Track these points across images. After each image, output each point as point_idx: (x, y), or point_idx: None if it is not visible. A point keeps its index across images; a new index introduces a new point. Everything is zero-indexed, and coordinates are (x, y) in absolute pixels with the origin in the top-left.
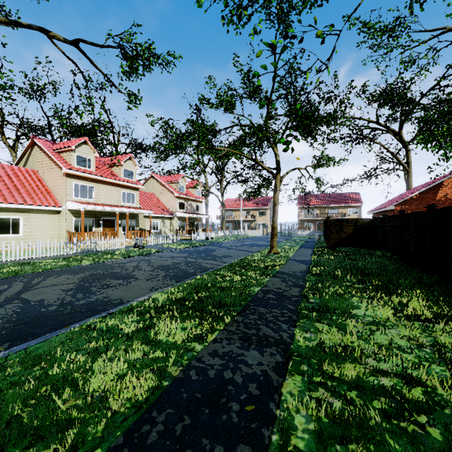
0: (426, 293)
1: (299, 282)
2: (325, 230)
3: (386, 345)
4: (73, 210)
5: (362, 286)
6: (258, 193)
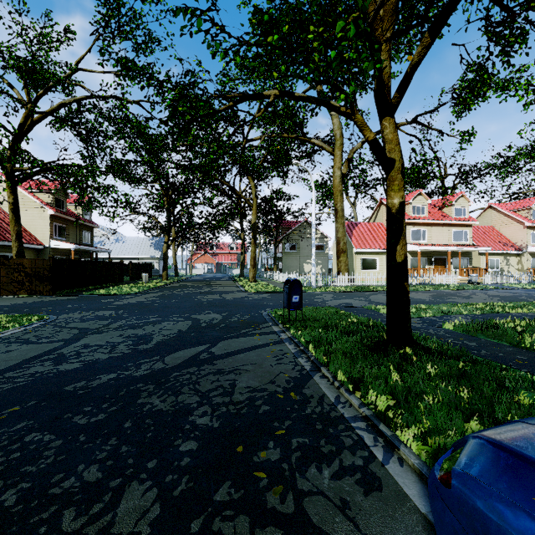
0: None
1: None
2: None
3: None
4: (410, 251)
5: None
6: None
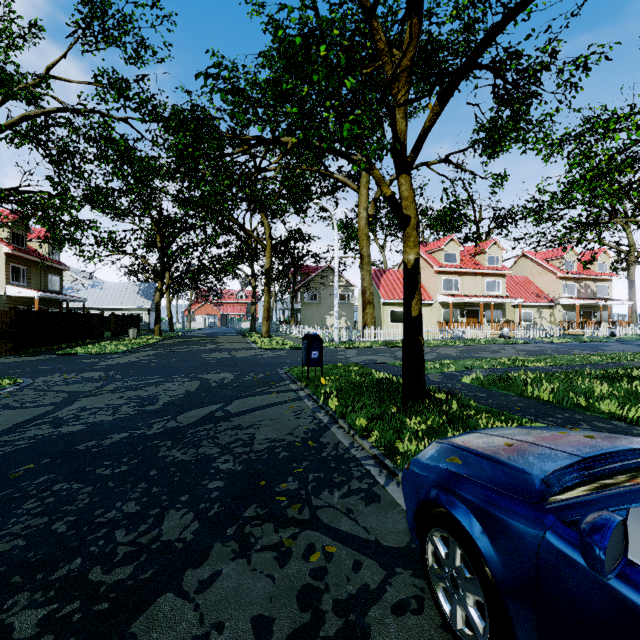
0: None
1: None
2: None
3: None
4: (441, 303)
5: None
6: None
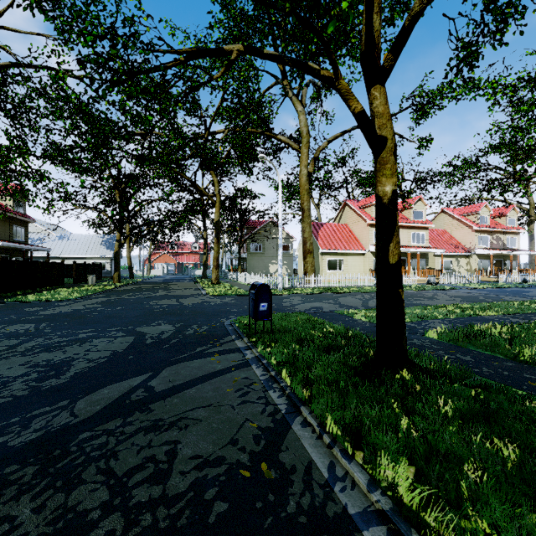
0: None
1: None
2: None
3: None
4: (373, 252)
5: None
6: None
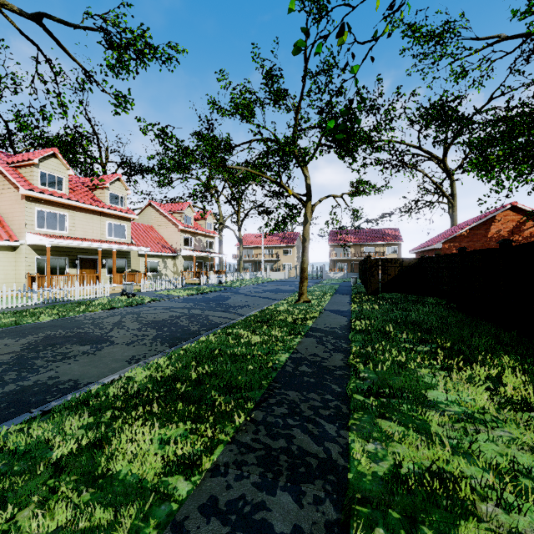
0: (518, 360)
1: (342, 344)
2: (362, 272)
3: (503, 466)
4: (35, 246)
5: (427, 349)
6: (284, 226)
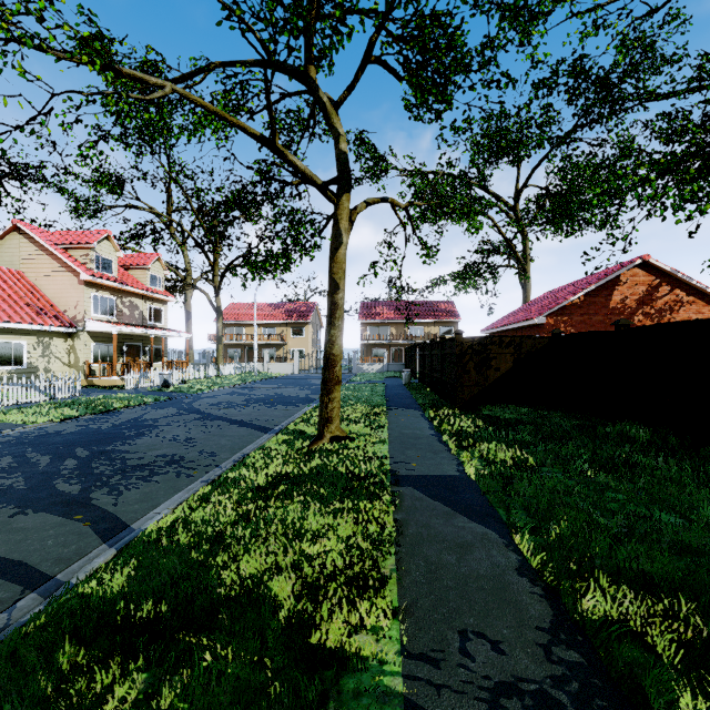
0: None
1: None
2: (423, 363)
3: None
4: None
5: None
6: (285, 262)
